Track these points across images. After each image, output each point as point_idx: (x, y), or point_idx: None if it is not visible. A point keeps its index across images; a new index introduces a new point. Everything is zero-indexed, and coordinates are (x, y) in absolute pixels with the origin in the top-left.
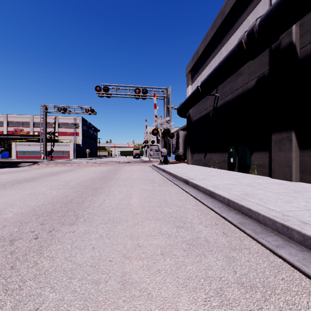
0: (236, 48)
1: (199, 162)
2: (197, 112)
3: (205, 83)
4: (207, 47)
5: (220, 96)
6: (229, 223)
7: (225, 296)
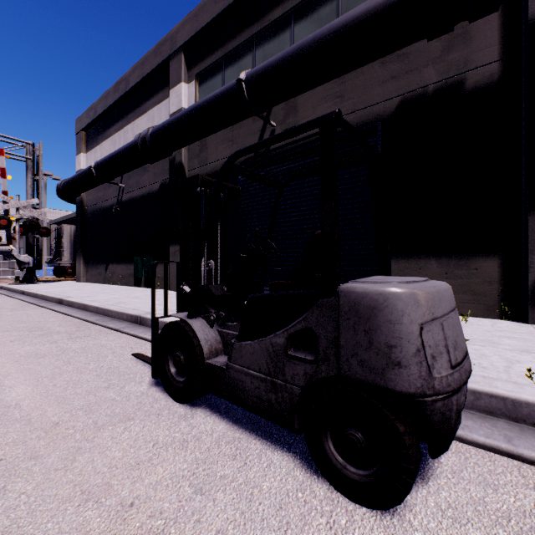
0: (133, 145)
1: (98, 277)
2: (95, 200)
3: (102, 167)
4: (110, 110)
5: (127, 188)
6: (89, 322)
7: (57, 342)
